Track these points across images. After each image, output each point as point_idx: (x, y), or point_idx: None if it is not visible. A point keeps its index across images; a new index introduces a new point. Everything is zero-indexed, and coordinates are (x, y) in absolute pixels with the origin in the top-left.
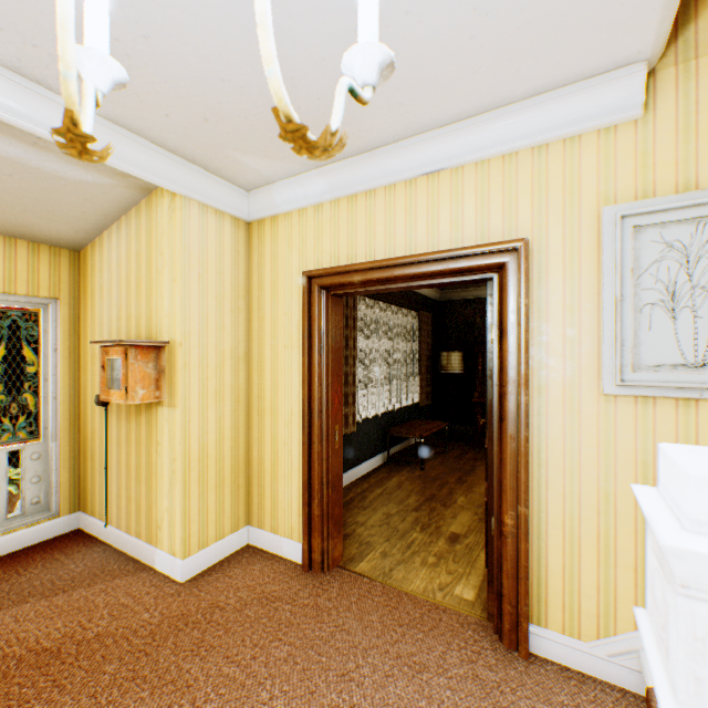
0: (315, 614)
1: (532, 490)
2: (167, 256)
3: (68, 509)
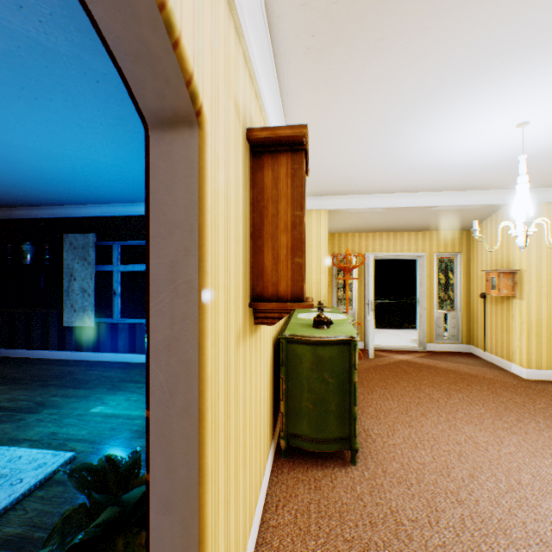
0: None
1: None
2: None
3: (464, 342)
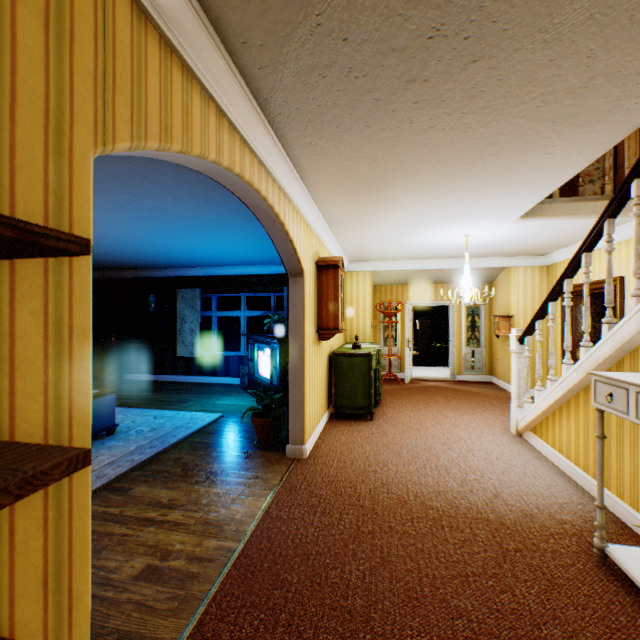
0: None
1: None
2: (512, 286)
3: (487, 373)
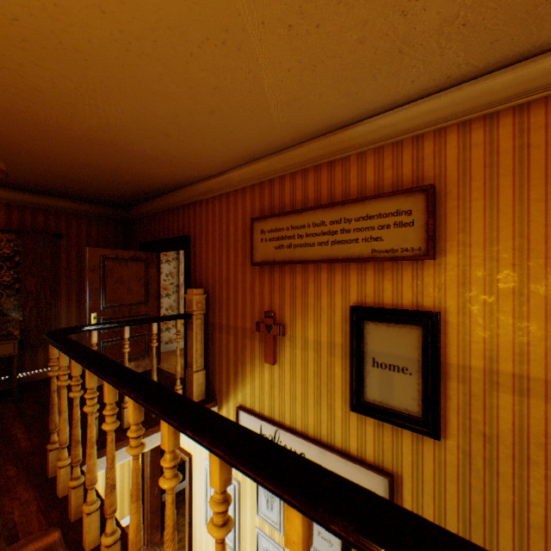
0: None
1: (194, 548)
2: None
3: None
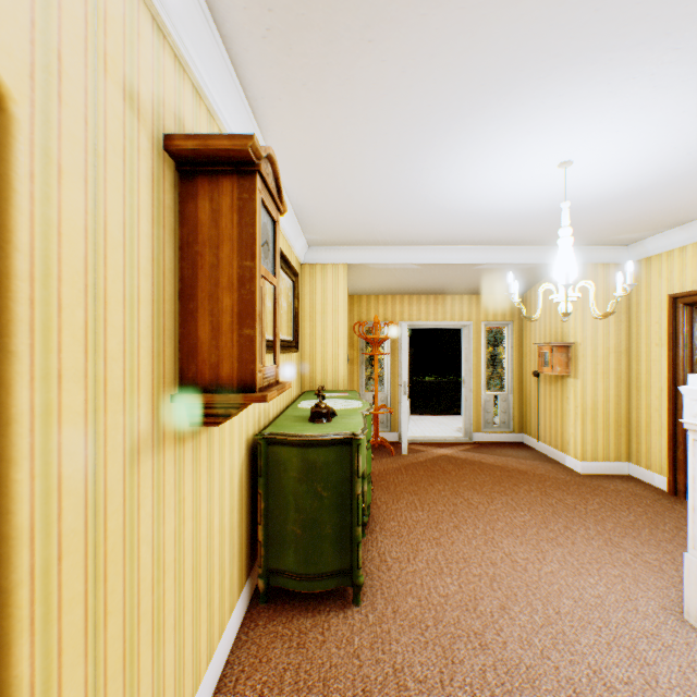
0: (667, 508)
1: None
2: None
3: (516, 430)
